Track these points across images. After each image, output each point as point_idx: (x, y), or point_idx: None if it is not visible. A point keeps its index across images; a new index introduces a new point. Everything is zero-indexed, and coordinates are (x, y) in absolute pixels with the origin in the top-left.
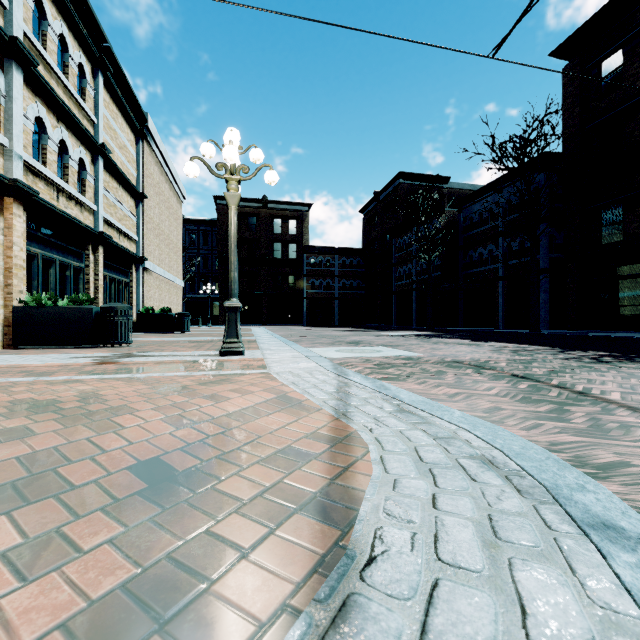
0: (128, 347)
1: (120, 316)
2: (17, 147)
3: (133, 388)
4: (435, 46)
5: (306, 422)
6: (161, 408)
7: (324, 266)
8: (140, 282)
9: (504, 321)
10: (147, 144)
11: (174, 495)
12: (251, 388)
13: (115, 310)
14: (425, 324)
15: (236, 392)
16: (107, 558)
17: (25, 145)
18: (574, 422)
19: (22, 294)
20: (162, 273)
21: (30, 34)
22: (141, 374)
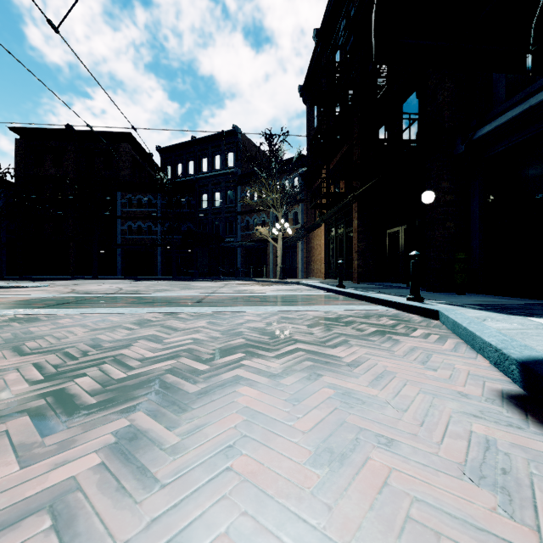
0: None
1: None
2: None
3: None
4: None
5: None
6: None
7: None
8: None
9: None
10: None
11: None
12: None
13: None
14: None
15: None
16: None
17: None
18: None
19: None
20: None
21: None
22: None
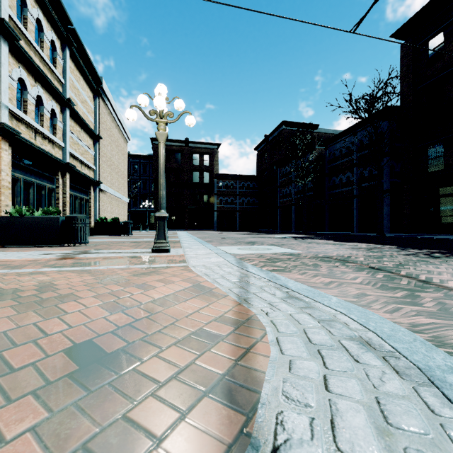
0: (86, 246)
1: (80, 223)
2: (4, 99)
3: (82, 278)
4: (311, 23)
5: (215, 306)
6: (101, 295)
7: (229, 188)
8: (97, 199)
9: (358, 227)
10: (102, 100)
11: (101, 376)
12: (173, 278)
13: (76, 219)
14: (301, 229)
15: (161, 282)
16: (28, 446)
17: (10, 98)
18: (426, 306)
19: (8, 207)
20: (113, 193)
21: (14, 17)
22: (90, 267)
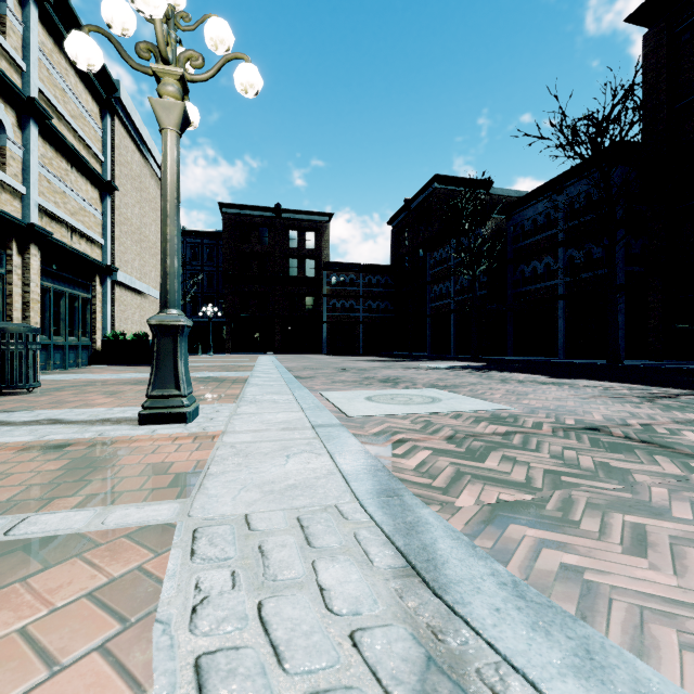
0: (26, 394)
1: (11, 343)
2: None
3: None
4: None
5: None
6: None
7: (347, 285)
8: (107, 299)
9: (565, 349)
10: (121, 123)
11: None
12: None
13: (2, 333)
14: (466, 352)
15: None
16: None
17: None
18: None
19: None
20: (145, 289)
21: None
22: None
